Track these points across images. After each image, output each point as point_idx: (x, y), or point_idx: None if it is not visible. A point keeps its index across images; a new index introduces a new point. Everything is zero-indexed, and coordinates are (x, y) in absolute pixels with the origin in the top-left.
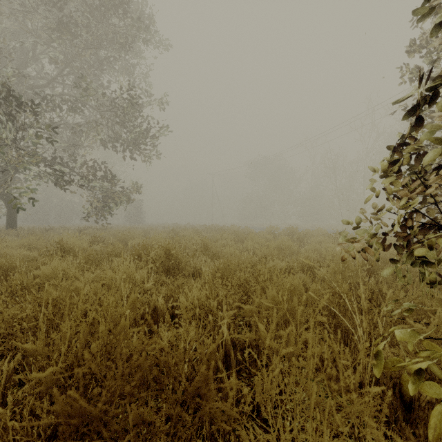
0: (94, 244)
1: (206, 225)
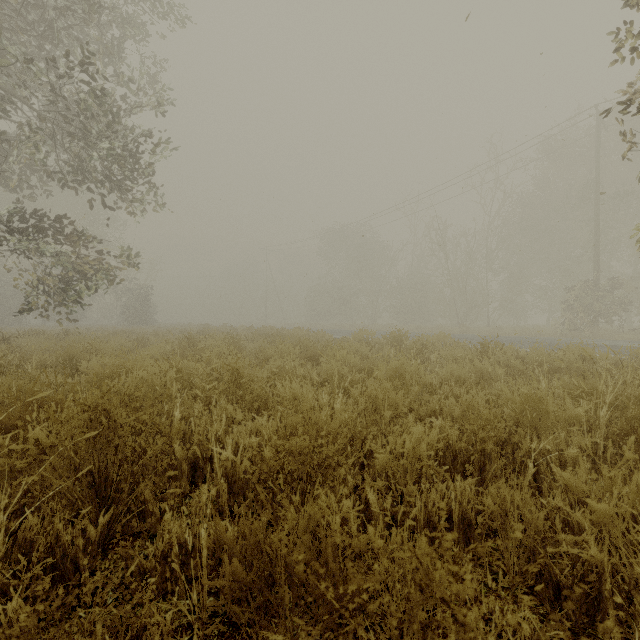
0: None
1: (250, 328)
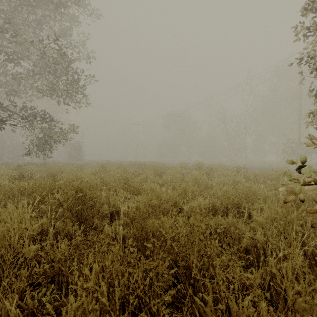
0: (20, 180)
1: (130, 161)
